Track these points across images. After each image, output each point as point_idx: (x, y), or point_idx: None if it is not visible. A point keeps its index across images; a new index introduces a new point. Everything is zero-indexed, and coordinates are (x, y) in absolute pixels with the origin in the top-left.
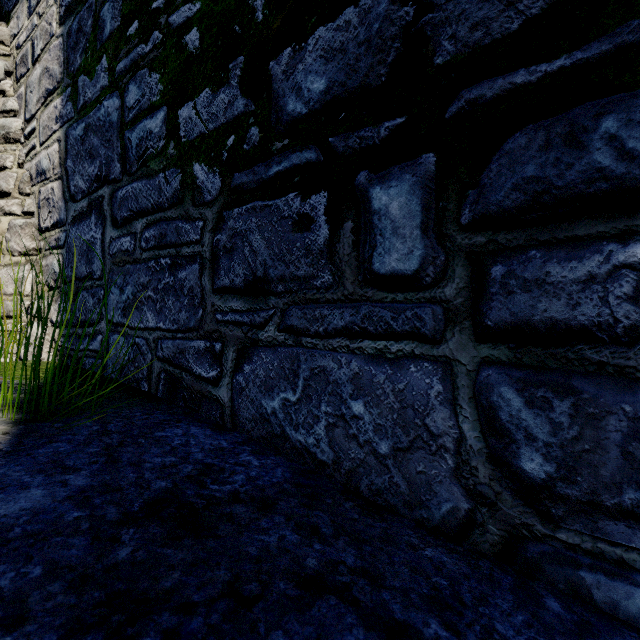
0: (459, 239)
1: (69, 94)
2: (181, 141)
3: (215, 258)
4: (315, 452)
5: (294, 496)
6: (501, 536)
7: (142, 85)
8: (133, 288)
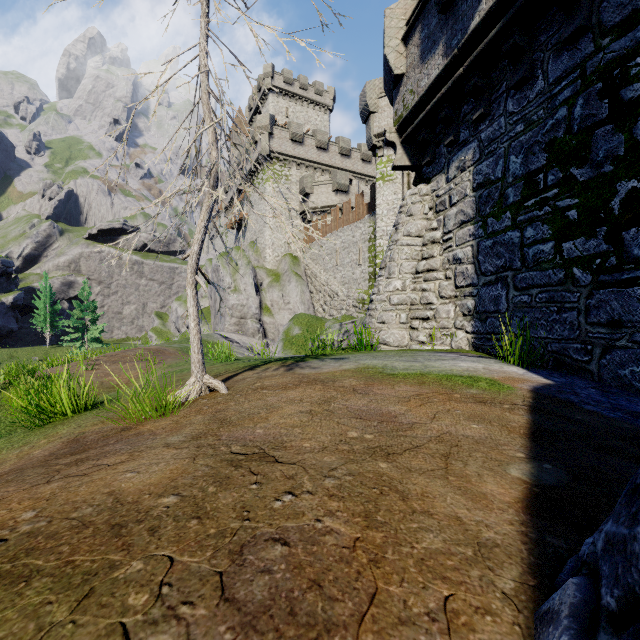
0: None
1: (480, 225)
2: (564, 257)
3: (587, 310)
4: None
5: None
6: None
7: (536, 229)
8: (530, 319)
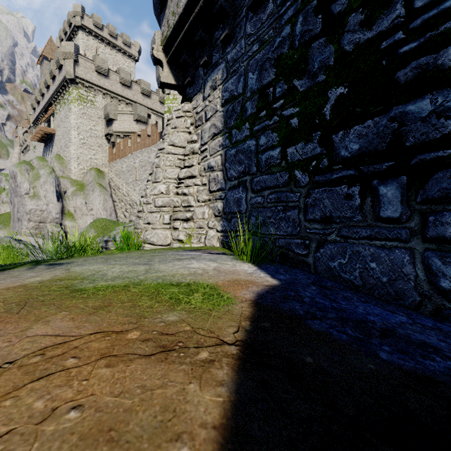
0: (416, 207)
1: (227, 136)
2: (288, 161)
3: (306, 208)
4: (354, 281)
5: (350, 290)
6: (432, 308)
7: (268, 137)
8: (263, 218)
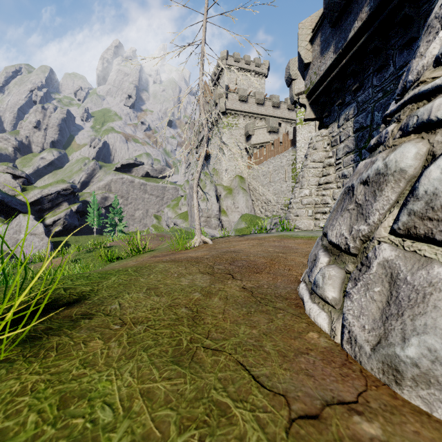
0: None
1: (357, 154)
2: None
3: None
4: None
5: None
6: None
7: None
8: None
